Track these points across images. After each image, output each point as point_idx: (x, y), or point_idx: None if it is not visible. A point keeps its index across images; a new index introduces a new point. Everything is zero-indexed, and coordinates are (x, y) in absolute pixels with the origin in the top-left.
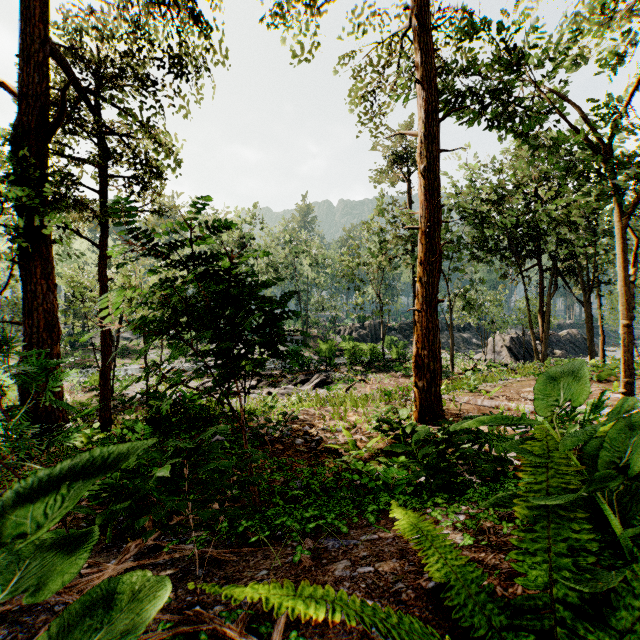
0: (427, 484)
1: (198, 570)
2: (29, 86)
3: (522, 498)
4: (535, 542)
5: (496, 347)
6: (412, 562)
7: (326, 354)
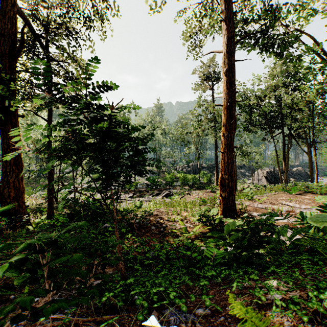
0: (235, 258)
1: None
2: (5, 30)
3: None
4: None
5: (259, 177)
6: None
7: (169, 180)
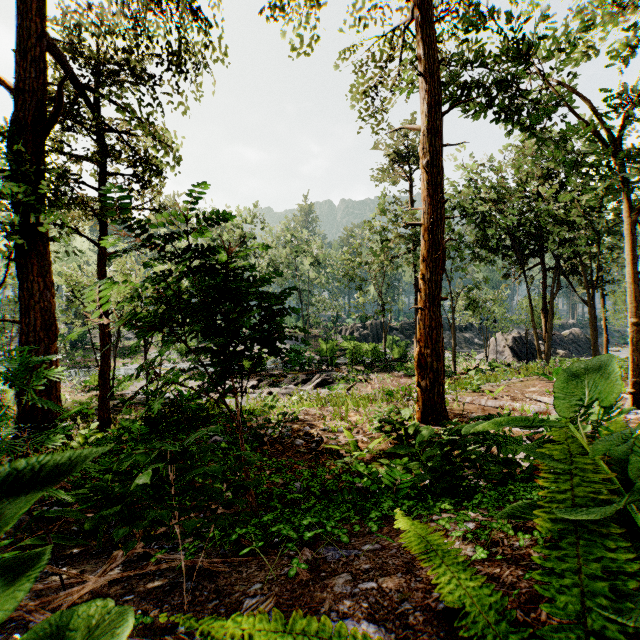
0: (432, 487)
1: (187, 582)
2: (26, 81)
3: (544, 509)
4: (562, 561)
5: (498, 347)
6: (419, 577)
7: (327, 354)
